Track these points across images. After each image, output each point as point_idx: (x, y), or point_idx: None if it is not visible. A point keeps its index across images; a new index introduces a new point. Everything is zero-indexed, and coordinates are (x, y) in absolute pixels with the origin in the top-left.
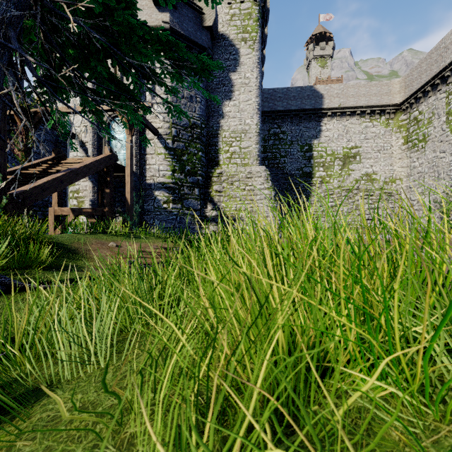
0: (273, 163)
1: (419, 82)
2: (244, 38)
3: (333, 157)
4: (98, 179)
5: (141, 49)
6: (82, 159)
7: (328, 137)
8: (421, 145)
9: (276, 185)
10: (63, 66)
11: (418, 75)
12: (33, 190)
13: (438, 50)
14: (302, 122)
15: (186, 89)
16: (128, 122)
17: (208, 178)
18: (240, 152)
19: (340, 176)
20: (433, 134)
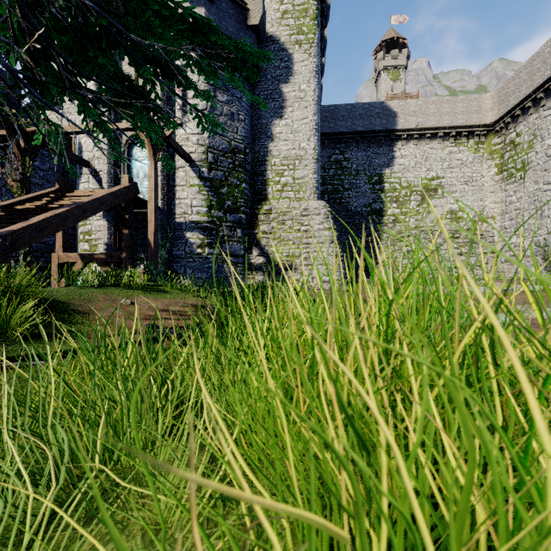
0: (335, 198)
1: (517, 97)
2: (298, 41)
3: (409, 191)
4: (115, 217)
5: (156, 29)
6: (94, 191)
7: (403, 165)
8: (519, 175)
9: (338, 225)
10: (51, 57)
11: (516, 87)
12: (25, 230)
13: (542, 56)
14: (371, 147)
15: (226, 104)
16: (151, 144)
17: (254, 216)
18: (293, 184)
19: (417, 213)
20: (535, 161)
